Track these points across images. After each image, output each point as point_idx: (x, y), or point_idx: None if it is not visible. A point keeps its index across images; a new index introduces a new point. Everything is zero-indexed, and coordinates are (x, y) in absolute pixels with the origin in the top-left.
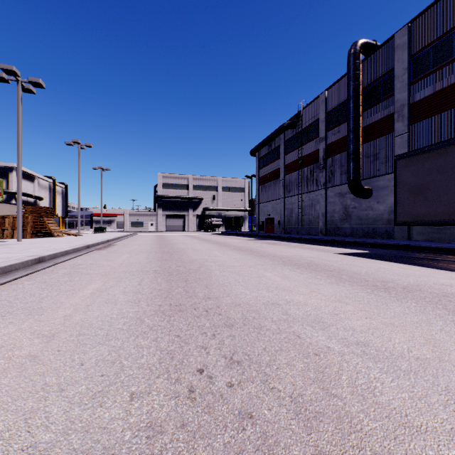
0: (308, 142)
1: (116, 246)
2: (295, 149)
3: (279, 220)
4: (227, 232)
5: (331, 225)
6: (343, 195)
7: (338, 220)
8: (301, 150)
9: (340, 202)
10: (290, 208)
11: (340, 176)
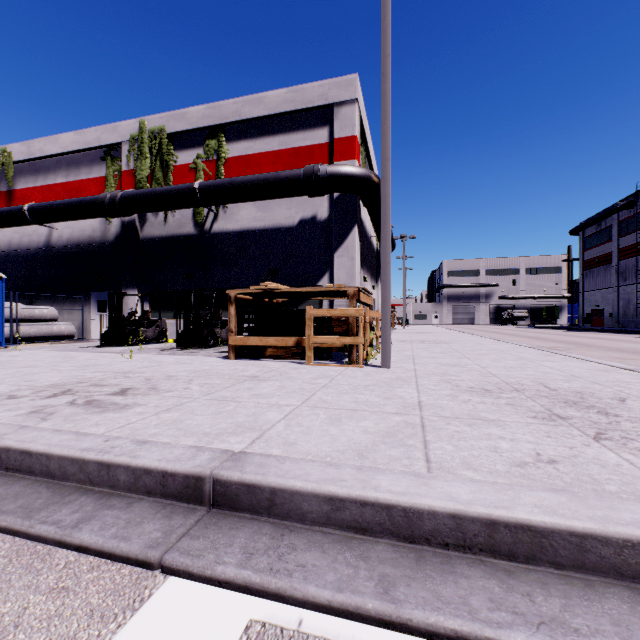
0: None
1: None
2: (632, 232)
3: (611, 311)
4: (536, 326)
5: None
6: None
7: None
8: (639, 233)
9: None
10: (626, 299)
11: None
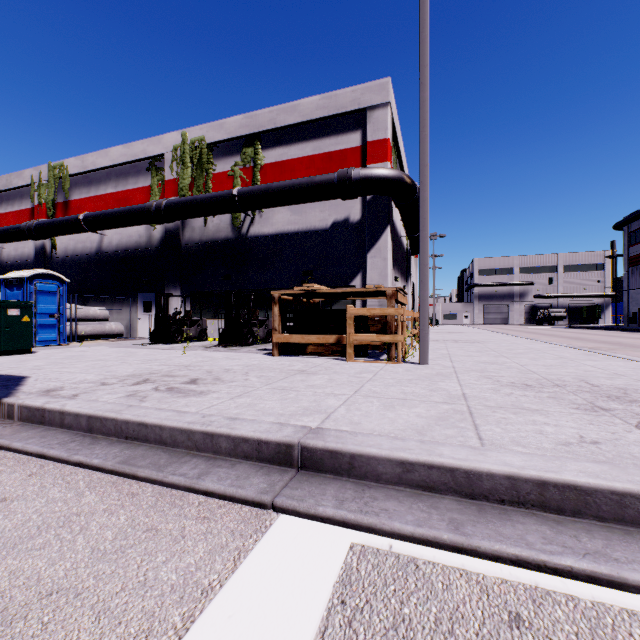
0: None
1: None
2: None
3: None
4: (575, 326)
5: None
6: None
7: None
8: None
9: None
10: None
11: None
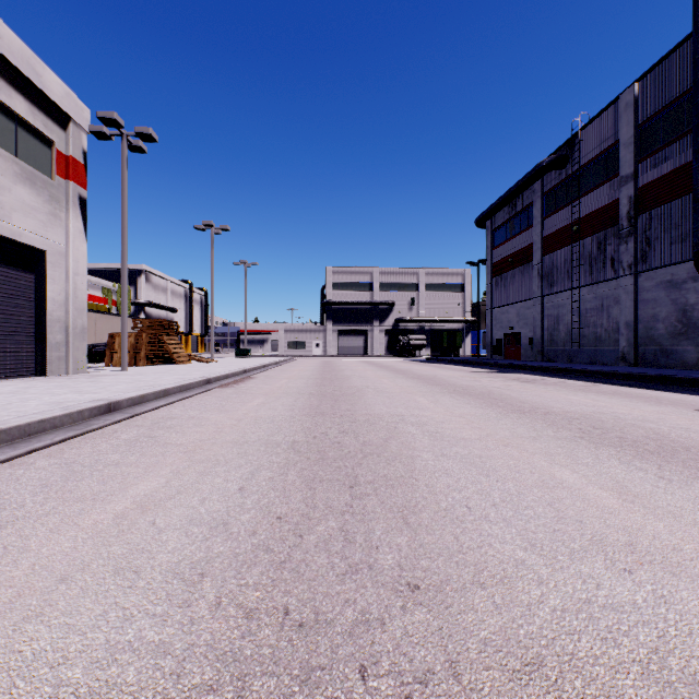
0: (594, 189)
1: (253, 380)
2: (564, 206)
3: (532, 336)
4: (434, 358)
5: (648, 344)
6: (676, 286)
7: (665, 336)
8: (577, 206)
9: (671, 299)
10: (554, 315)
11: (671, 248)
